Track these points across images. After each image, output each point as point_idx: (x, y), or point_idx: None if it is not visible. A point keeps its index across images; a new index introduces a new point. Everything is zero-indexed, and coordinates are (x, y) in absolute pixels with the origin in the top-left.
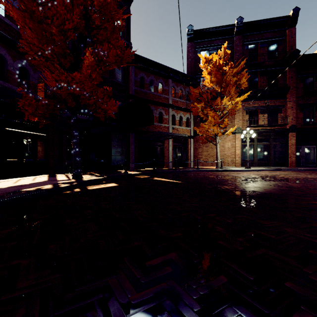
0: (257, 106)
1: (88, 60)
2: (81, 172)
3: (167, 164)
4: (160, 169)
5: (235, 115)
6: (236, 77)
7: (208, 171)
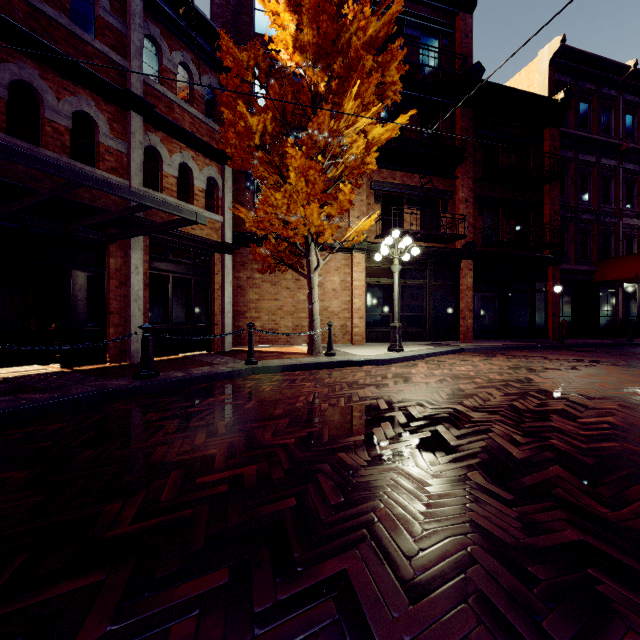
0: (402, 184)
1: None
2: None
3: (123, 346)
4: (79, 369)
5: None
6: (372, 57)
7: (290, 370)
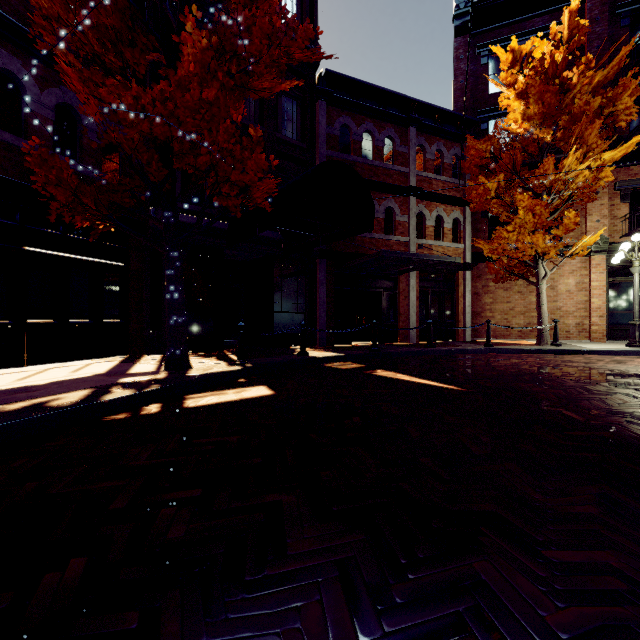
0: None
1: (193, 46)
2: (204, 351)
3: (406, 333)
4: (389, 344)
5: (587, 206)
6: (600, 96)
7: (518, 353)
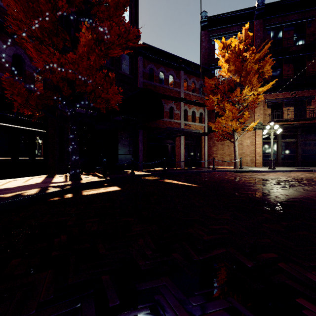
0: (282, 98)
1: (85, 38)
2: (85, 172)
3: (179, 164)
4: (171, 169)
5: (255, 109)
6: (258, 64)
7: (225, 172)
